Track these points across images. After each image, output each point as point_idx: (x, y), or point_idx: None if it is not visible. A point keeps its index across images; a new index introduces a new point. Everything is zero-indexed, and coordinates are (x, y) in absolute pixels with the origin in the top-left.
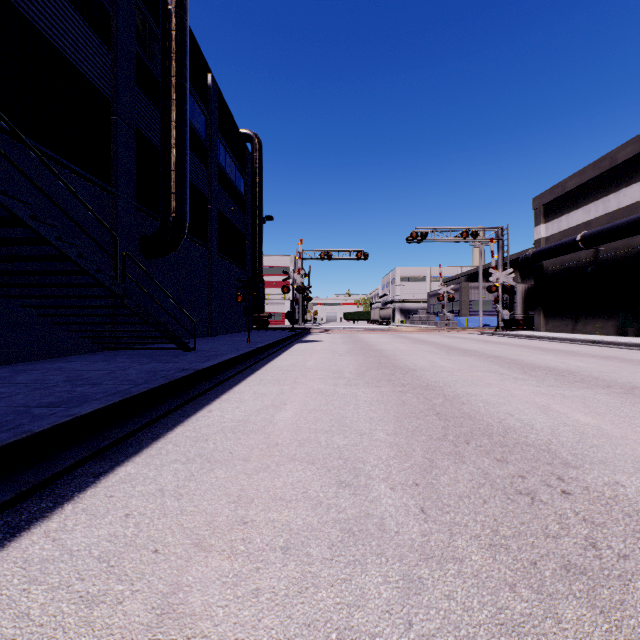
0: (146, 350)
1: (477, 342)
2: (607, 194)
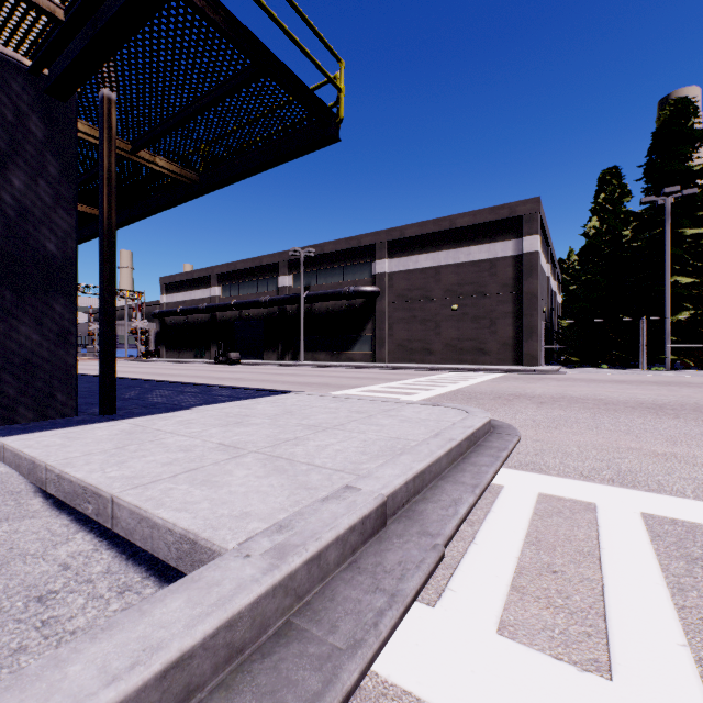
0: None
1: (123, 364)
2: (192, 290)
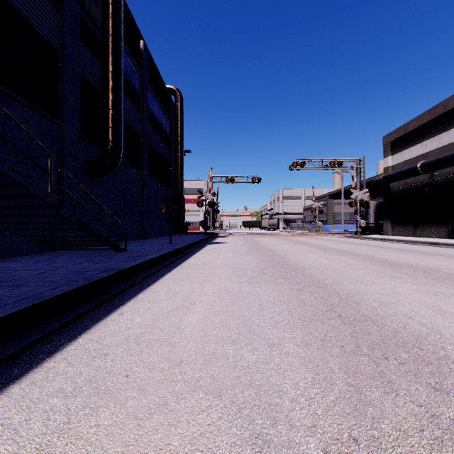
0: (87, 251)
1: (344, 243)
2: (440, 133)
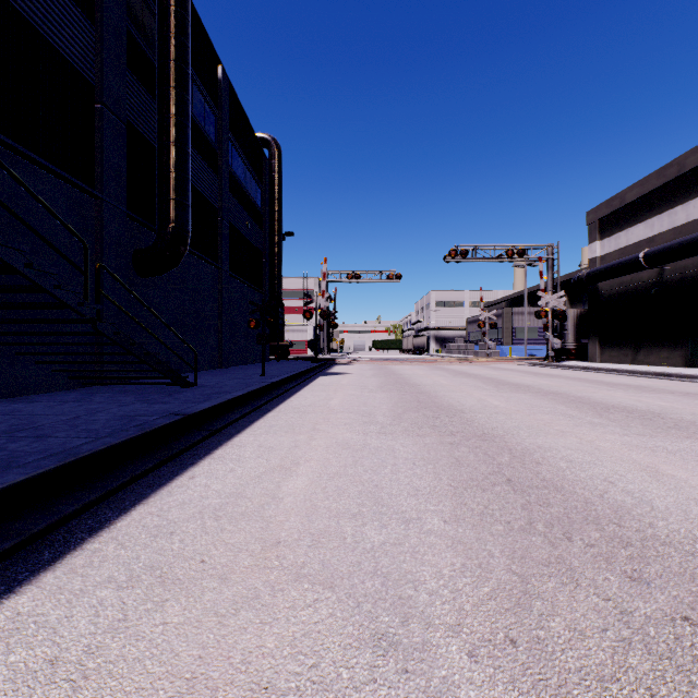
0: (137, 386)
1: (527, 375)
2: (674, 206)
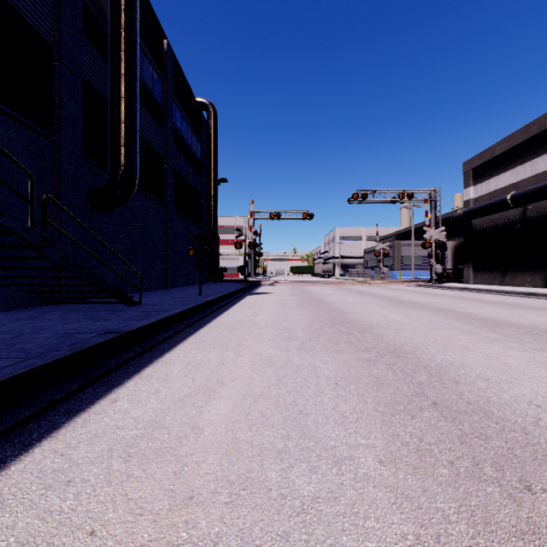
0: (90, 304)
1: (417, 294)
2: (535, 157)
